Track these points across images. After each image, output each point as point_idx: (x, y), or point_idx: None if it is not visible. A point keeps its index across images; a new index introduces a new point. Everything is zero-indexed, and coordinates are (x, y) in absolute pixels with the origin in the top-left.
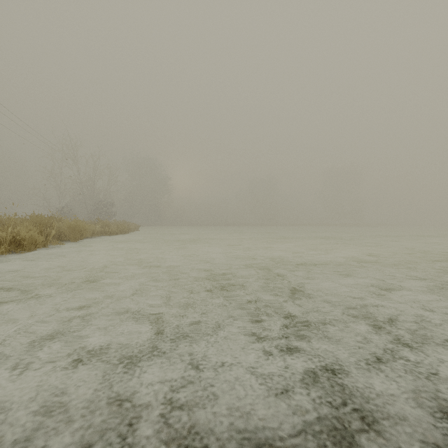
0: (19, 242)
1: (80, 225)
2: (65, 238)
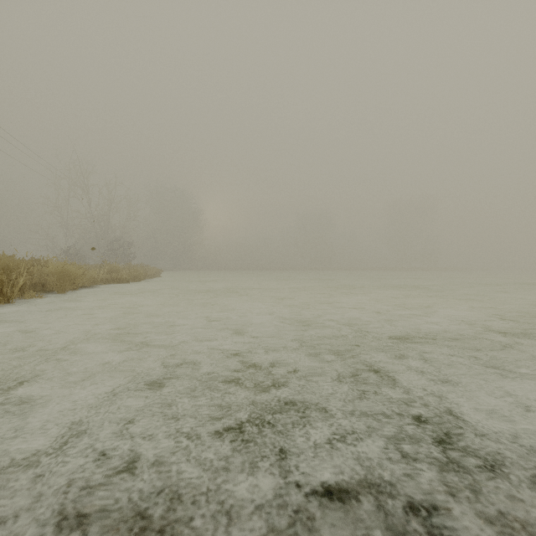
0: None
1: (69, 270)
2: (52, 288)
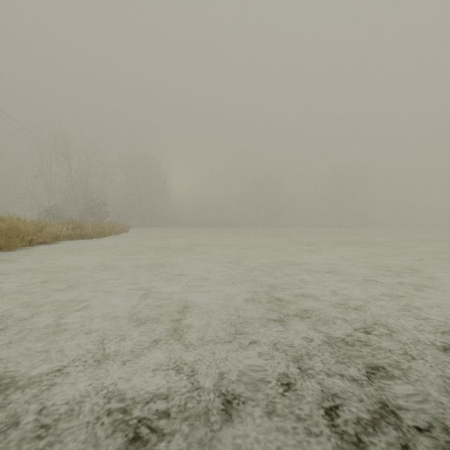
0: None
1: (18, 226)
2: (5, 245)
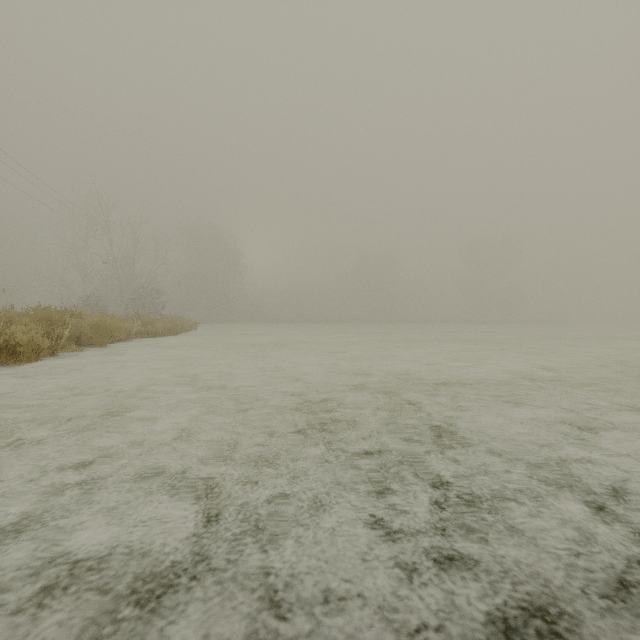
0: (13, 348)
1: (108, 322)
2: (87, 341)
